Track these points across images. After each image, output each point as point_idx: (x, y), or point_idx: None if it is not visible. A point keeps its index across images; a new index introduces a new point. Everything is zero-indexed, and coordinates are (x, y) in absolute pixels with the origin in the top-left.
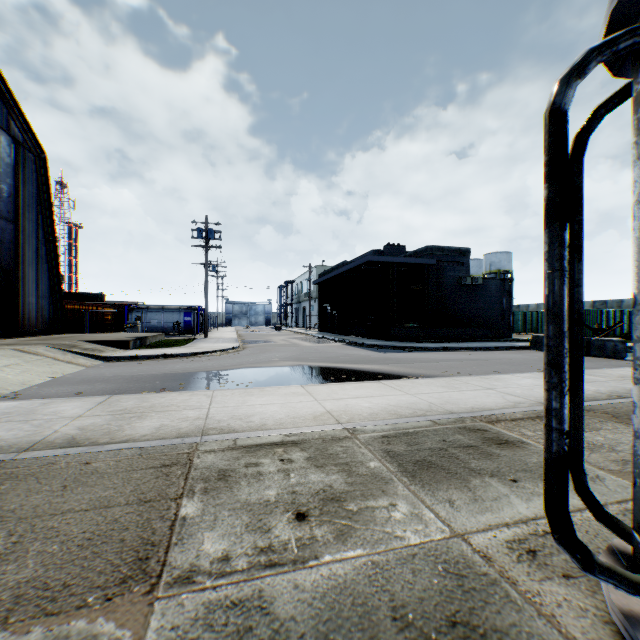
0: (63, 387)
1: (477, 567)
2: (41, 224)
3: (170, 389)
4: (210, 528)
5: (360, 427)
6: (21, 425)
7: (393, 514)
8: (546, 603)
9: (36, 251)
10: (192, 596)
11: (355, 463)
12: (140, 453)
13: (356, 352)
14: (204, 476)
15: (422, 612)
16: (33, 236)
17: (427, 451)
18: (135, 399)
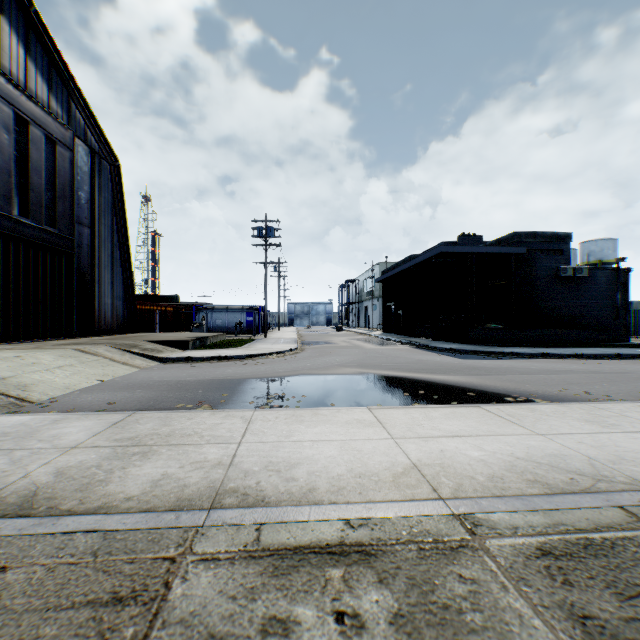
0: (102, 393)
1: None
2: (115, 229)
3: (209, 402)
4: None
5: (482, 513)
6: None
7: None
8: None
9: (111, 254)
10: None
11: None
12: (97, 548)
13: (429, 357)
14: None
15: None
16: (108, 240)
17: None
18: (156, 420)
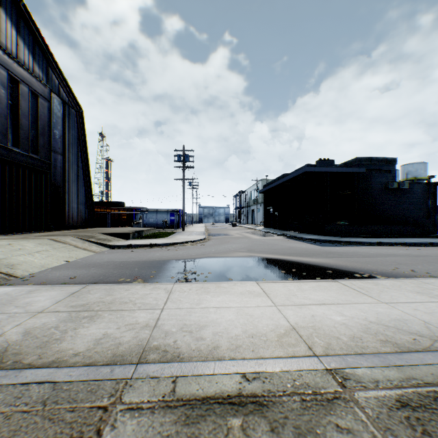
0: (67, 271)
1: None
2: (80, 156)
3: (142, 277)
4: None
5: (349, 369)
6: None
7: None
8: None
9: (76, 173)
10: None
11: None
12: (47, 397)
13: (298, 245)
14: None
15: None
16: (75, 164)
17: None
18: (103, 291)
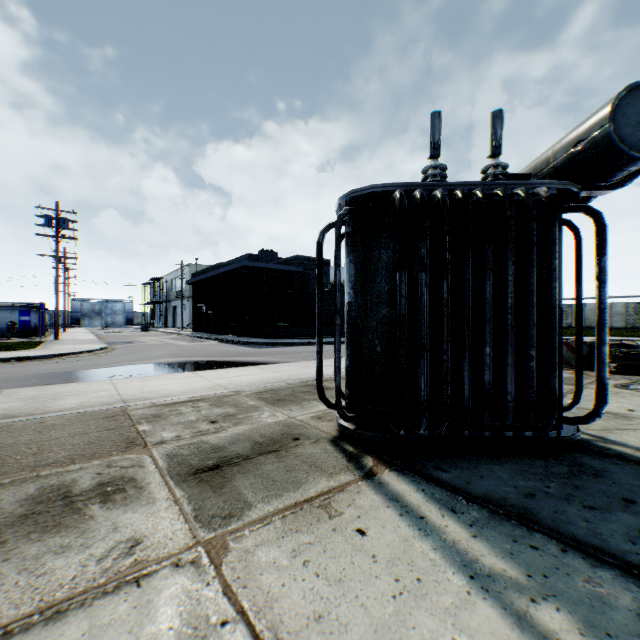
0: None
1: (296, 423)
2: None
3: (57, 384)
4: (163, 431)
5: (242, 390)
6: None
7: (262, 416)
8: (319, 426)
9: None
10: (169, 445)
11: (240, 403)
12: (82, 414)
13: (234, 348)
14: (144, 417)
15: (272, 434)
16: None
17: (283, 395)
18: (34, 390)
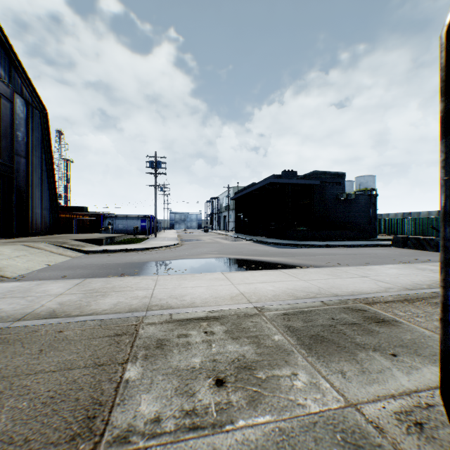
0: (54, 272)
1: (371, 438)
2: (44, 159)
3: (128, 274)
4: (147, 391)
5: (266, 306)
6: (19, 300)
7: (295, 383)
8: None
9: (40, 177)
10: None
11: (263, 336)
12: (100, 324)
13: (262, 248)
14: (146, 344)
15: None
16: (38, 167)
17: (319, 327)
18: (102, 281)
